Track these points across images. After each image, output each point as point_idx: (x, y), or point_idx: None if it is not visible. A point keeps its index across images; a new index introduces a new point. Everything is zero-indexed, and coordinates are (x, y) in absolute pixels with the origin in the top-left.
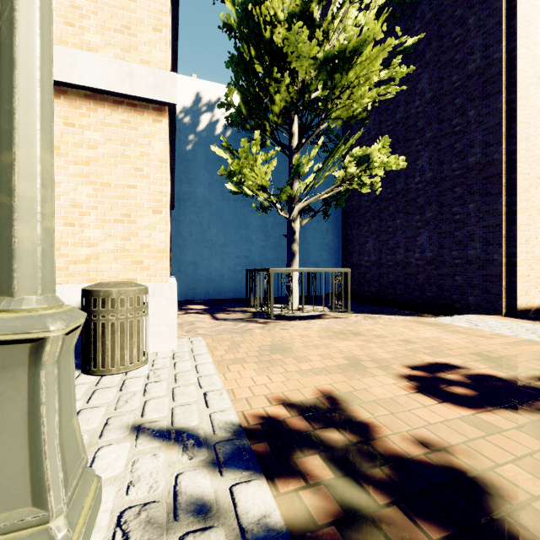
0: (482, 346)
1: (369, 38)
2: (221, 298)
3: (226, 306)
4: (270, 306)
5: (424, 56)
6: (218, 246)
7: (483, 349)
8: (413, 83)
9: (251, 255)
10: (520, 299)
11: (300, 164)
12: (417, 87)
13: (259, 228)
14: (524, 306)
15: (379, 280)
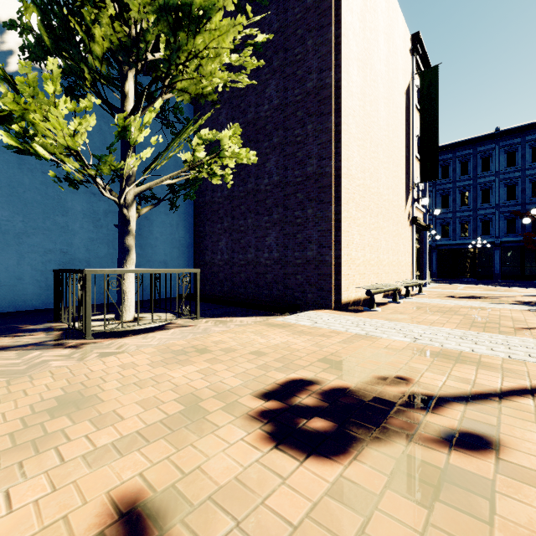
0: (325, 347)
1: (219, 3)
2: (18, 310)
3: (21, 323)
4: (85, 322)
5: (272, 64)
6: (11, 235)
7: (327, 351)
8: (263, 87)
9: (73, 249)
10: (343, 295)
11: (129, 127)
12: (266, 91)
13: (85, 214)
14: (346, 300)
15: (232, 280)
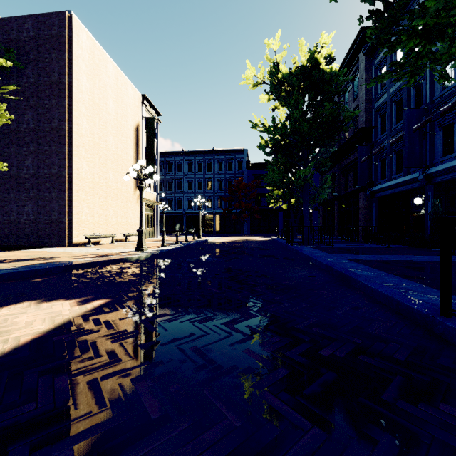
0: (35, 254)
1: None
2: None
3: None
4: None
5: (30, 101)
6: None
7: (34, 255)
8: (23, 113)
9: None
10: (74, 239)
11: None
12: (25, 116)
13: None
14: (76, 242)
15: None
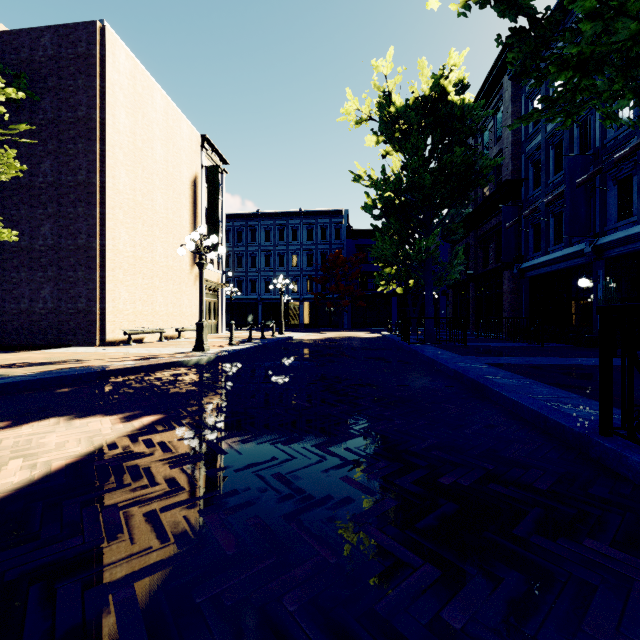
0: (56, 356)
1: None
2: None
3: None
4: None
5: (47, 146)
6: None
7: (55, 357)
8: (38, 161)
9: None
10: (108, 336)
11: None
12: (41, 166)
13: None
14: (112, 340)
15: (2, 327)
